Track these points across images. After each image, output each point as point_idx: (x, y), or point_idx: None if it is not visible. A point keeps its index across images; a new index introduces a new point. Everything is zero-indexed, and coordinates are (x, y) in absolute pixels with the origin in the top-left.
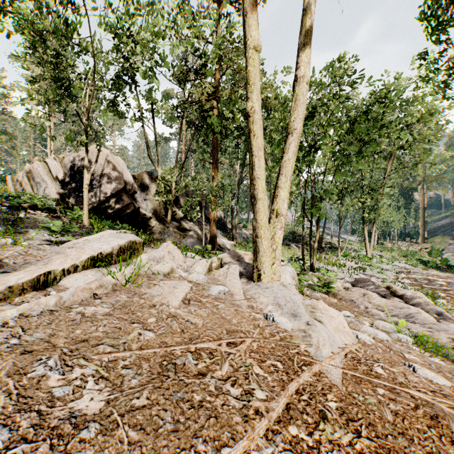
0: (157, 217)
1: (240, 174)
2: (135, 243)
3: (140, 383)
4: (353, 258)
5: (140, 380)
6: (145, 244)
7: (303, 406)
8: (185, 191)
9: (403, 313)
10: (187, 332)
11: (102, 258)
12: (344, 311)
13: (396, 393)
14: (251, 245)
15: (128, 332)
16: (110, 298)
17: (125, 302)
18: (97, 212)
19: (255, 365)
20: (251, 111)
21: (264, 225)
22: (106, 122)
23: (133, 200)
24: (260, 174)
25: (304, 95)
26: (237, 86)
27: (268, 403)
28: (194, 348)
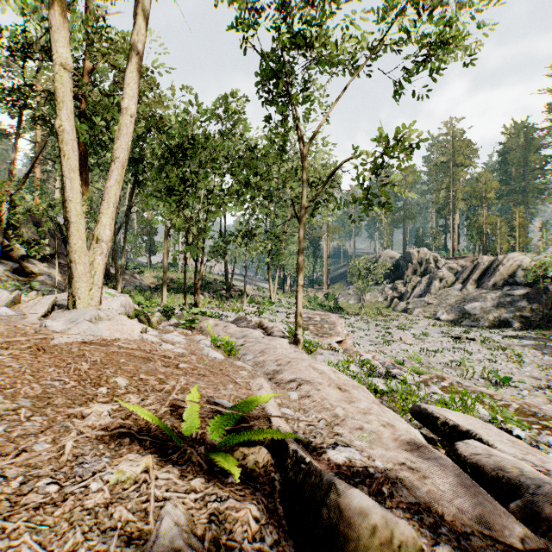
0: None
1: (127, 203)
2: None
3: None
4: (258, 304)
5: None
6: None
7: None
8: (35, 218)
9: (242, 335)
10: None
11: None
12: (173, 333)
13: (104, 346)
14: (145, 295)
15: None
16: None
17: None
18: None
19: None
20: (60, 129)
21: (79, 249)
22: None
23: None
24: (74, 197)
25: (128, 127)
26: (115, 88)
27: None
28: None
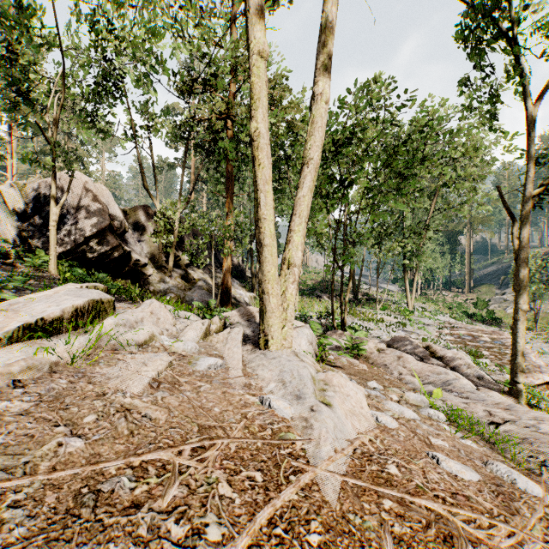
0: (156, 263)
1: None
2: (100, 303)
3: (28, 533)
4: (393, 312)
5: (31, 527)
6: (133, 299)
7: (273, 545)
8: (193, 231)
9: (440, 379)
10: (138, 434)
11: (45, 325)
12: (370, 382)
13: (406, 505)
14: None
15: (44, 441)
16: (40, 385)
17: (62, 390)
18: (72, 257)
19: (221, 481)
20: (255, 133)
21: (272, 278)
22: (91, 140)
23: (122, 241)
24: (267, 214)
25: (322, 117)
26: None
27: (219, 548)
28: (139, 461)
